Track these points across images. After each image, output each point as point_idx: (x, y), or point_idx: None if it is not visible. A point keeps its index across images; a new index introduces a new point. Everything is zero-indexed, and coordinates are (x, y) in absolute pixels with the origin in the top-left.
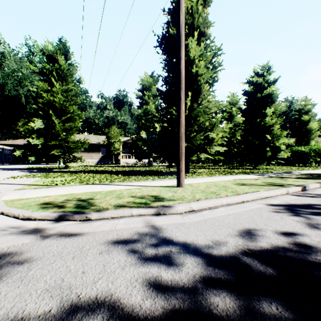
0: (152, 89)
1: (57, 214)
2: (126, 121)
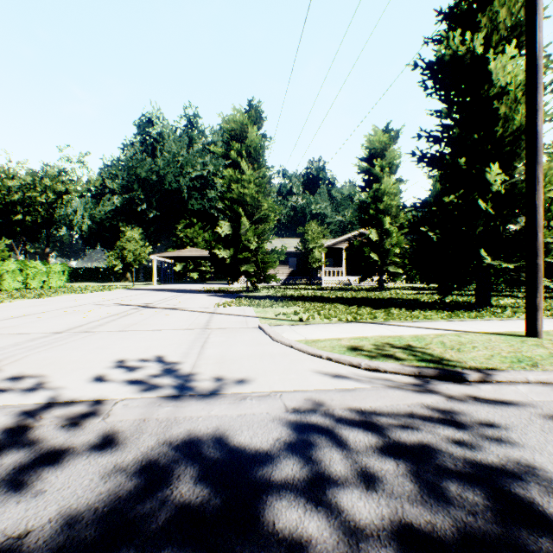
0: (387, 153)
1: (413, 368)
2: (324, 211)
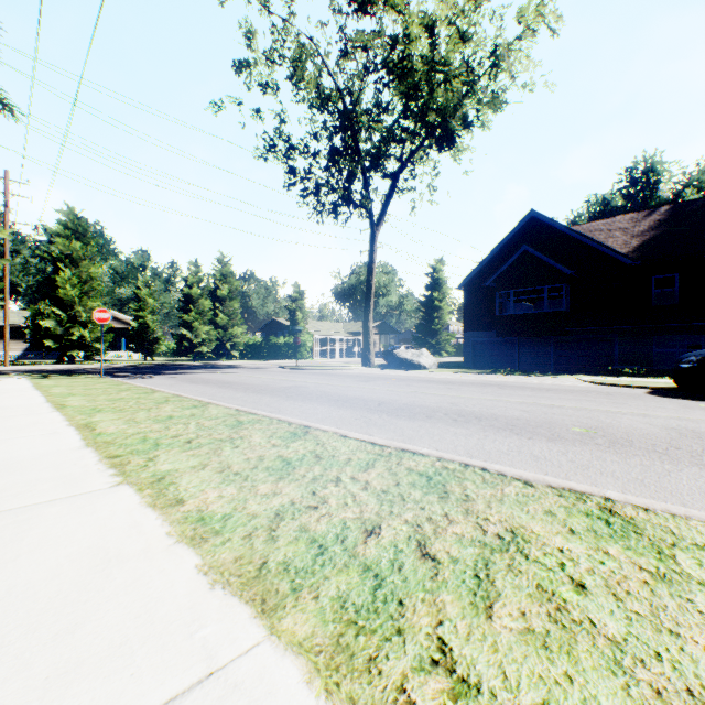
0: None
1: None
2: None
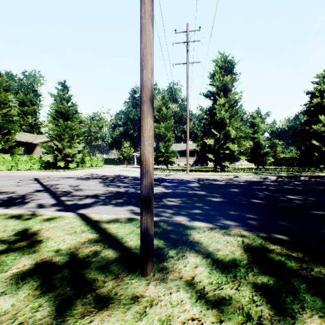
0: None
1: None
2: None
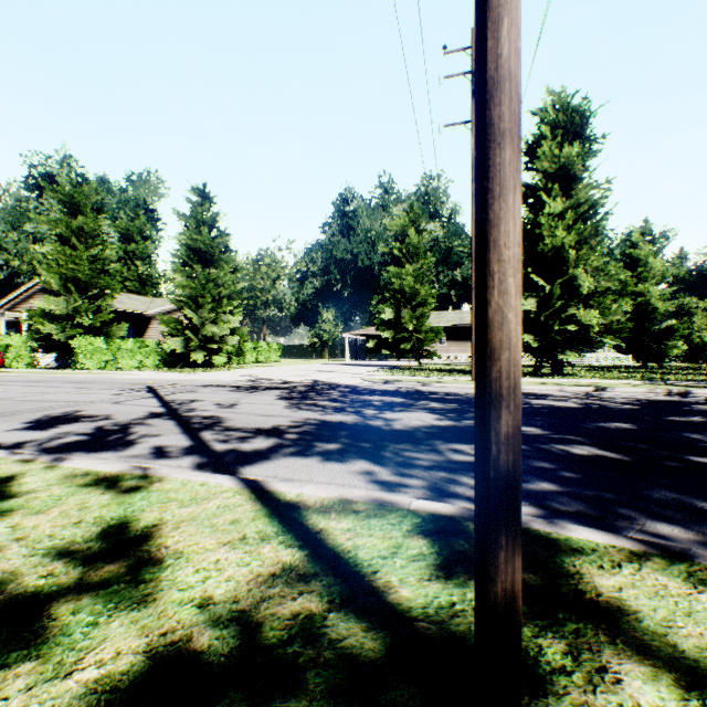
0: None
1: (384, 381)
2: None
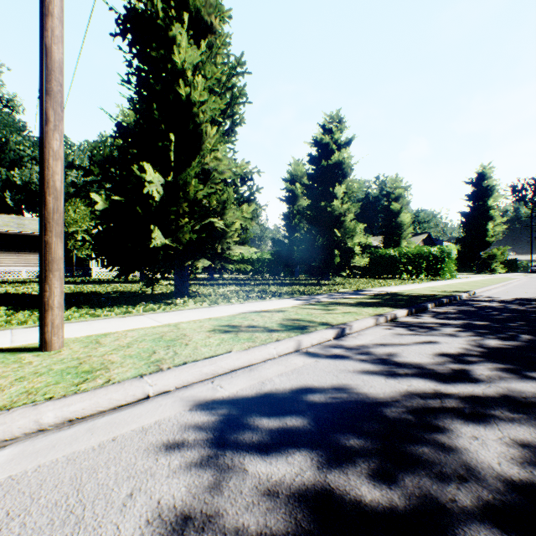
0: None
1: None
2: None
